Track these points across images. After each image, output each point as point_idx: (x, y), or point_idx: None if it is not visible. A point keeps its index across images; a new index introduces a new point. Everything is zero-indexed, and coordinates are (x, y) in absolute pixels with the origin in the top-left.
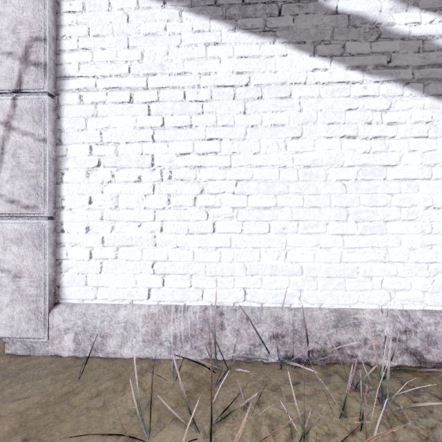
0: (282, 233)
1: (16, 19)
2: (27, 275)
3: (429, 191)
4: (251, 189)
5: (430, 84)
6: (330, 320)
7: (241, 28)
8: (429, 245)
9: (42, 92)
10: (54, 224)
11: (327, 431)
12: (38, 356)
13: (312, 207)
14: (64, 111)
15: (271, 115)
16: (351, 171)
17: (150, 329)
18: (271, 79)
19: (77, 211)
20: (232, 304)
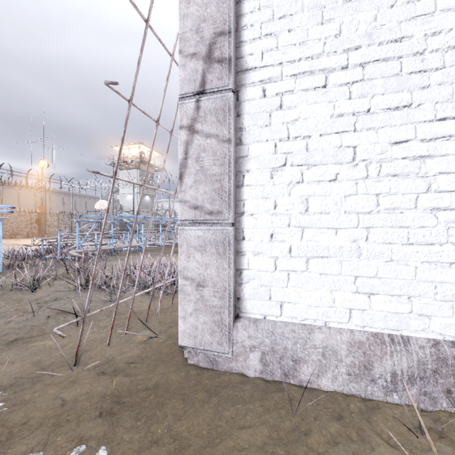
0: None
1: (200, 18)
2: (211, 284)
3: None
4: None
5: None
6: None
7: None
8: None
9: (226, 89)
10: (235, 231)
11: None
12: (223, 371)
13: None
14: (245, 108)
15: None
16: None
17: (358, 360)
18: None
19: (259, 217)
20: None
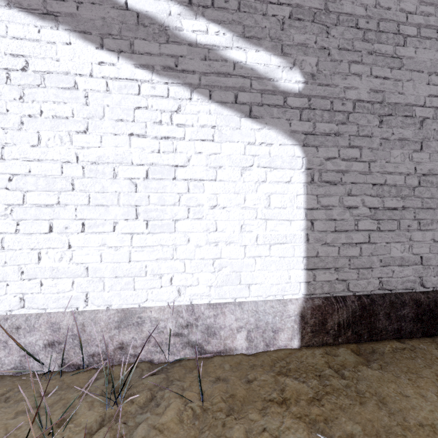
0: (65, 232)
1: None
2: None
3: (215, 192)
4: (28, 185)
5: (215, 91)
6: (112, 321)
7: (17, 6)
8: (215, 242)
9: None
10: None
11: None
12: None
13: (99, 205)
14: None
15: (52, 106)
16: (141, 170)
17: None
18: (53, 66)
19: None
20: (5, 313)
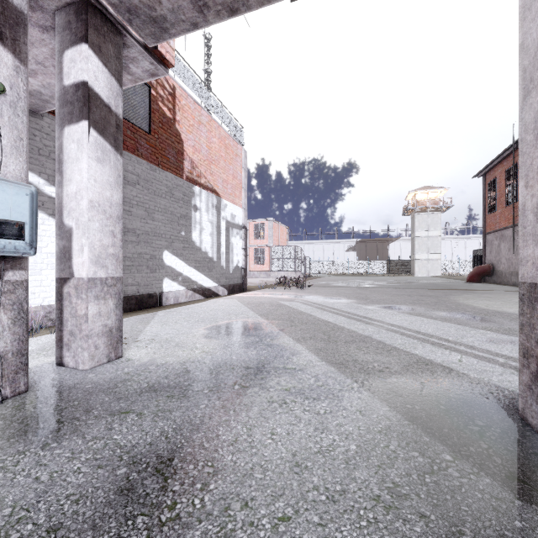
0: None
1: None
2: None
3: None
4: None
5: None
6: None
7: None
8: None
9: None
10: None
11: None
12: None
13: None
14: None
15: None
16: None
17: None
18: None
19: None
20: None
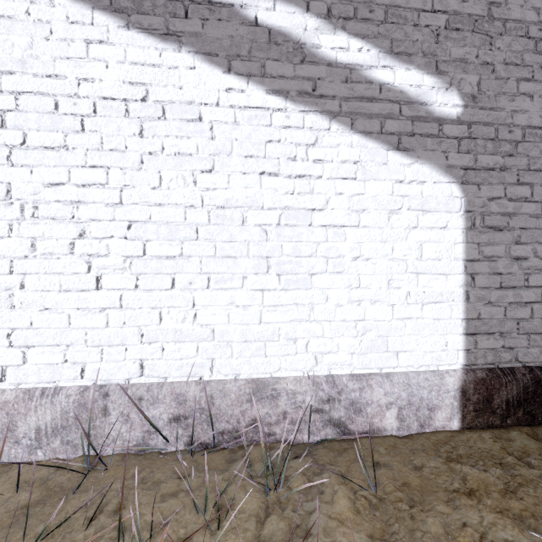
0: (189, 288)
1: None
2: None
3: (358, 240)
4: (149, 233)
5: (358, 120)
6: (244, 394)
7: (136, 26)
8: (358, 301)
9: None
10: None
11: (181, 536)
12: None
13: (226, 257)
14: None
15: (175, 141)
16: (273, 215)
17: (1, 423)
18: (176, 95)
19: None
20: (124, 382)
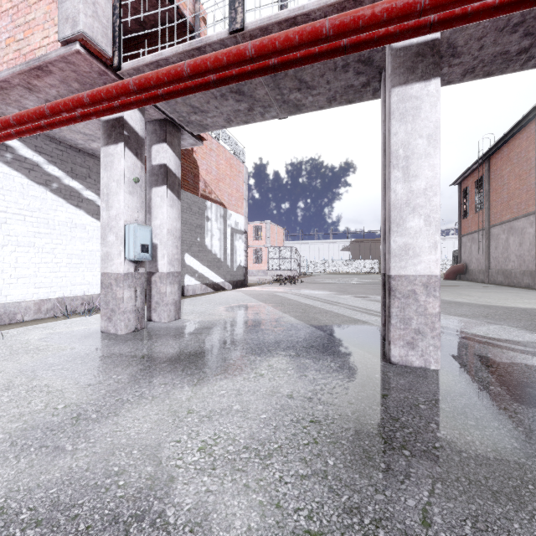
0: (83, 271)
1: None
2: None
3: None
4: (73, 257)
5: None
6: (98, 297)
7: (70, 203)
8: None
9: None
10: None
11: None
12: None
13: (92, 264)
14: None
15: (80, 234)
16: None
17: (37, 308)
18: (80, 222)
19: None
20: (67, 296)
